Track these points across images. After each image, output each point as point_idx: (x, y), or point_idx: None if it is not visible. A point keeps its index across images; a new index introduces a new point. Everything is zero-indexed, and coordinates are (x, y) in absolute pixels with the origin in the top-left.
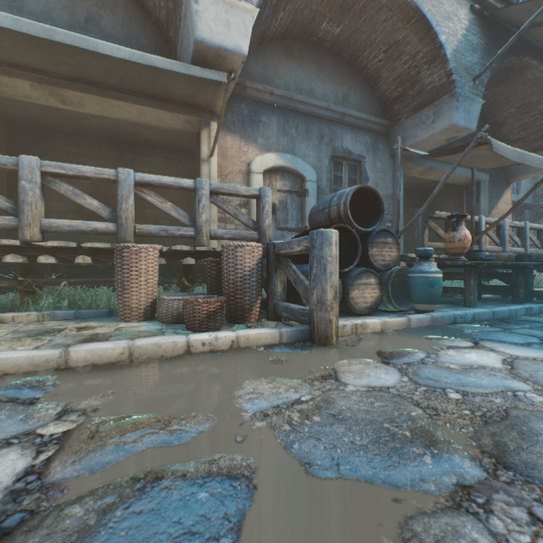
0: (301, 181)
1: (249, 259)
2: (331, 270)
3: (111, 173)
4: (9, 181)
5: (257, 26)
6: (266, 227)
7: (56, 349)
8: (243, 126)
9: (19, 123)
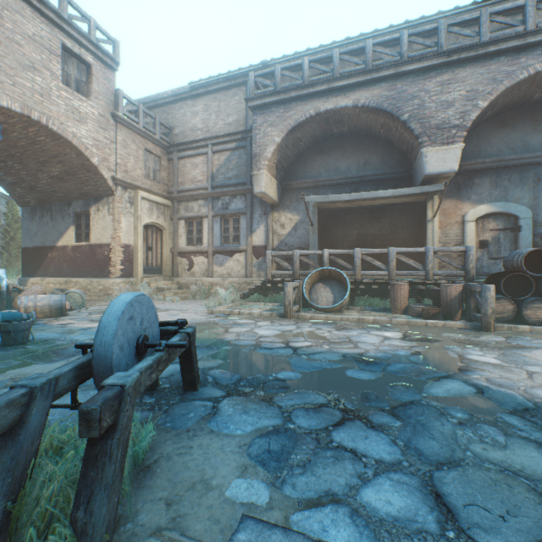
0: (514, 219)
1: (453, 291)
2: (489, 301)
3: (385, 250)
4: (320, 240)
5: (468, 130)
6: (470, 269)
7: (388, 318)
8: (457, 191)
9: (325, 210)
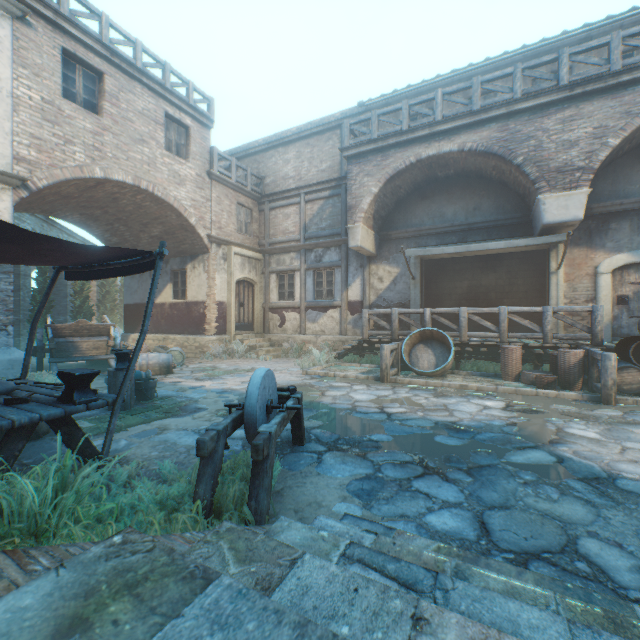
0: None
1: (572, 358)
2: (610, 371)
3: (495, 309)
4: (424, 292)
5: (599, 168)
6: (597, 331)
7: (493, 386)
8: (588, 238)
9: (429, 259)
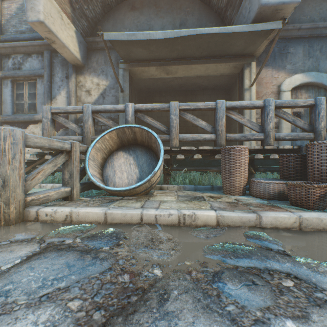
0: (324, 91)
1: None
2: None
3: (212, 104)
4: (137, 120)
5: None
6: (321, 128)
7: (252, 214)
8: (273, 60)
9: (141, 91)
